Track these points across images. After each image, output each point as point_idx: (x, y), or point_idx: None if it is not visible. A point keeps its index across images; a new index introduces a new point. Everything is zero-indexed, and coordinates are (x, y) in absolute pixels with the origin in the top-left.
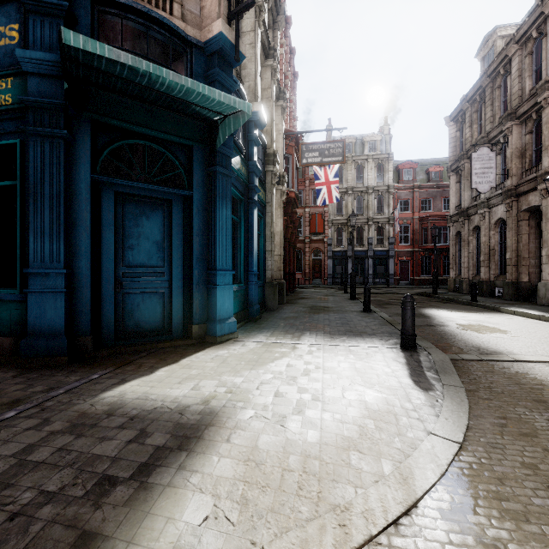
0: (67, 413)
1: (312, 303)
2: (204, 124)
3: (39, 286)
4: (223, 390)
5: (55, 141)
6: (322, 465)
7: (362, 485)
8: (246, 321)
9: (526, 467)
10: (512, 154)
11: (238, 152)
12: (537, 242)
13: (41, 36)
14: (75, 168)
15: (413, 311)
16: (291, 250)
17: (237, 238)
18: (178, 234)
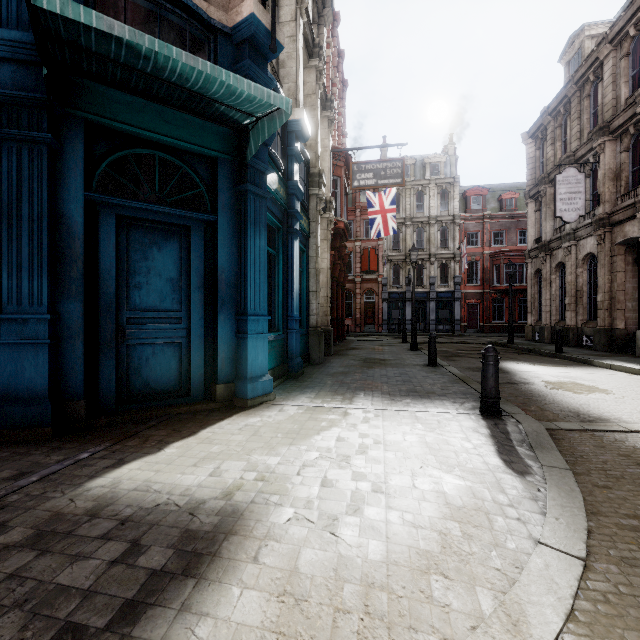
0: (34, 514)
1: (365, 354)
2: (232, 131)
3: (15, 336)
4: (252, 477)
5: (36, 148)
6: (393, 600)
7: (453, 634)
8: (285, 378)
9: None
10: (604, 176)
11: (274, 168)
12: (635, 281)
13: (17, 11)
14: (63, 183)
15: (496, 368)
16: (339, 292)
17: (274, 275)
18: (199, 270)
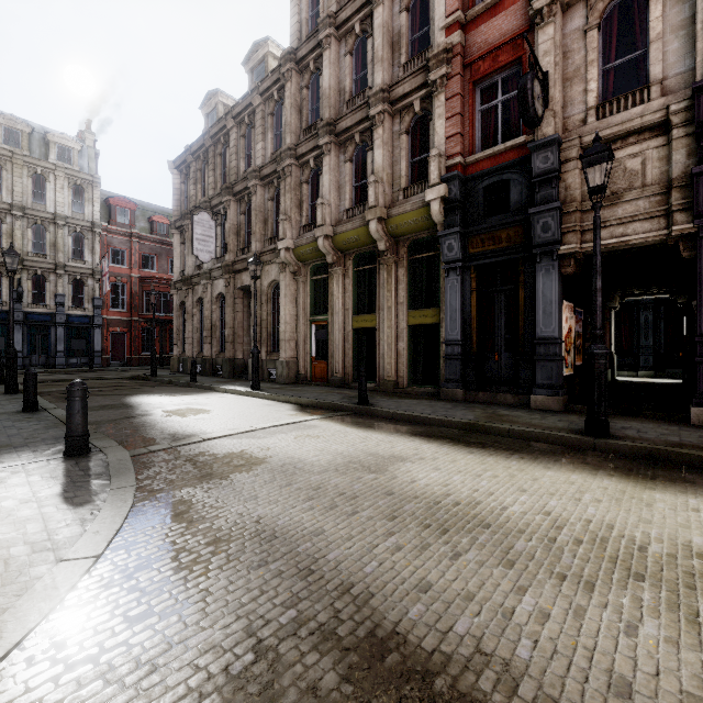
0: None
1: None
2: None
3: None
4: None
5: None
6: None
7: None
8: None
9: (164, 547)
10: (230, 230)
11: None
12: (249, 321)
13: None
14: None
15: (84, 403)
16: None
17: None
18: None
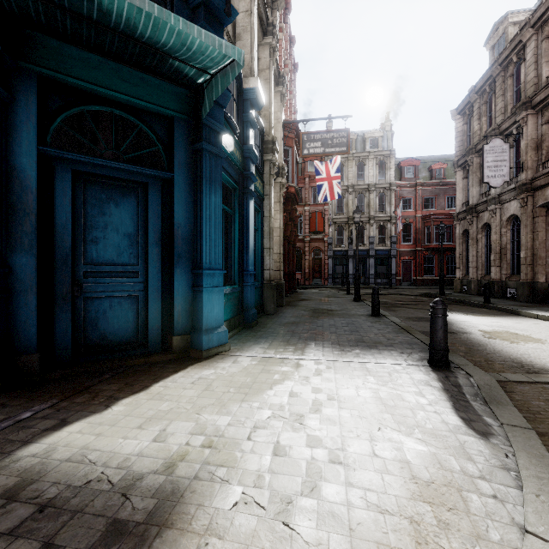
0: None
1: (314, 305)
2: (188, 92)
3: None
4: (199, 442)
5: None
6: None
7: None
8: (241, 328)
9: None
10: (527, 146)
11: (230, 132)
12: None
13: None
14: (15, 137)
15: (445, 320)
16: (290, 249)
17: (230, 232)
18: (156, 225)
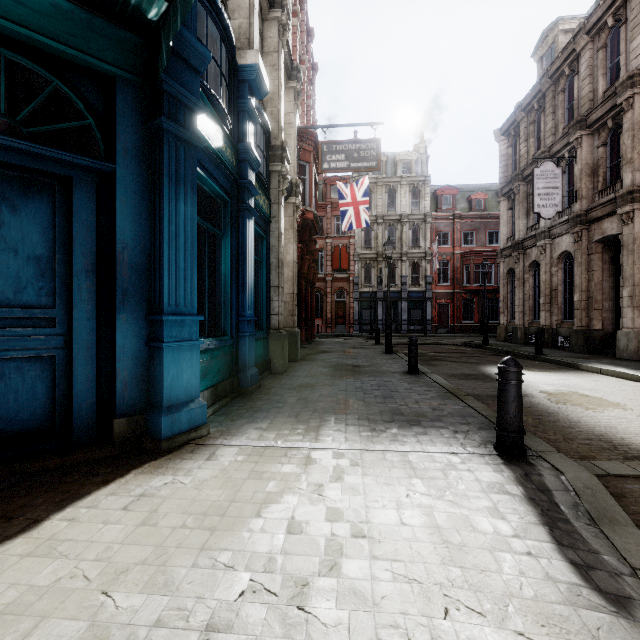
0: None
1: (336, 359)
2: (140, 41)
3: None
4: None
5: None
6: None
7: None
8: (234, 395)
9: None
10: (582, 172)
11: (217, 119)
12: (611, 280)
13: None
14: None
15: (520, 388)
16: (308, 289)
17: (219, 263)
18: (87, 245)
